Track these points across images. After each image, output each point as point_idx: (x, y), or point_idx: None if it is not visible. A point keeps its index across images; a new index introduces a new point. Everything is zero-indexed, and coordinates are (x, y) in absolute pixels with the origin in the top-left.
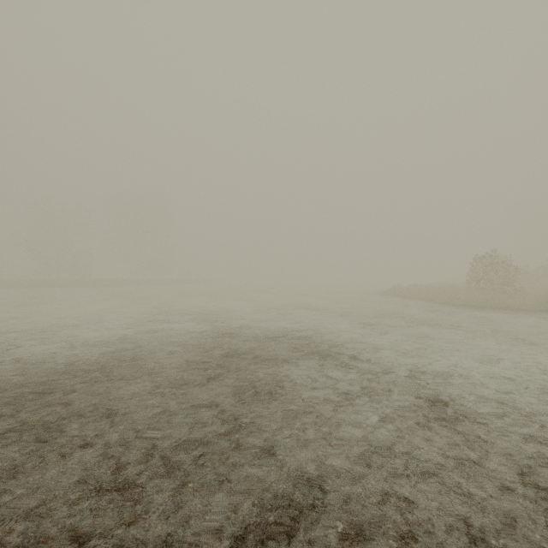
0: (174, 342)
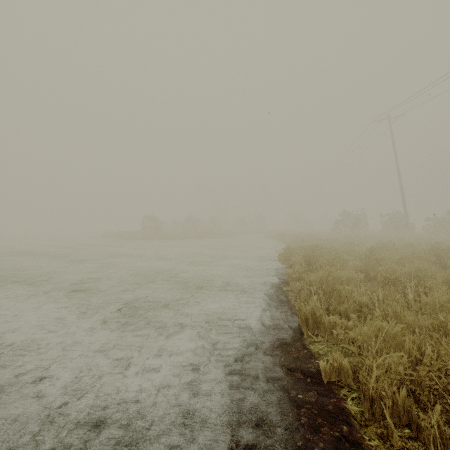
0: None
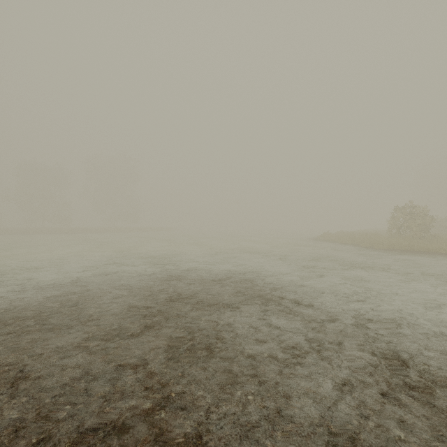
0: (122, 285)
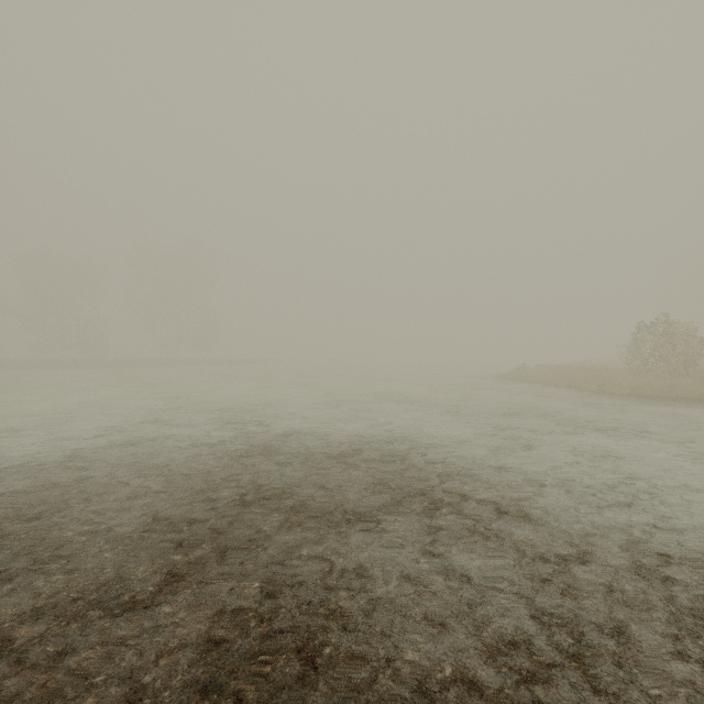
0: (157, 468)
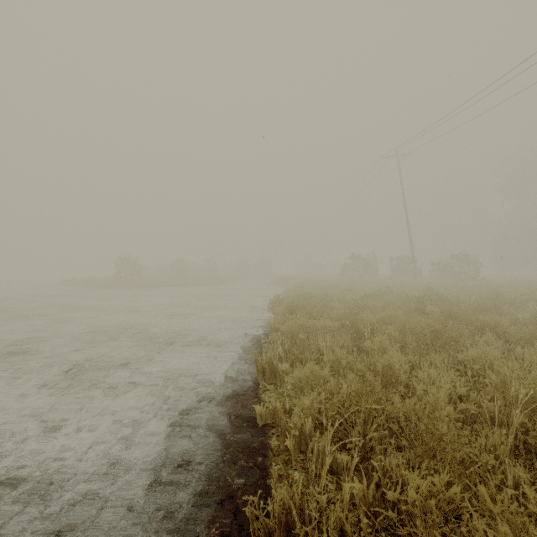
0: None
